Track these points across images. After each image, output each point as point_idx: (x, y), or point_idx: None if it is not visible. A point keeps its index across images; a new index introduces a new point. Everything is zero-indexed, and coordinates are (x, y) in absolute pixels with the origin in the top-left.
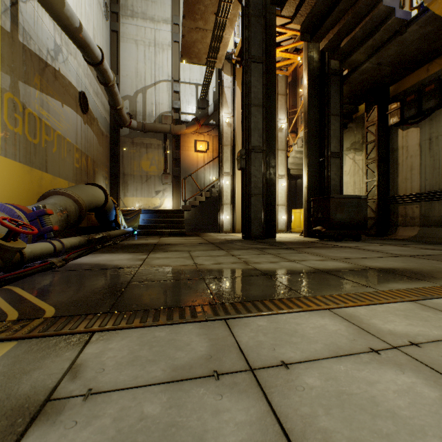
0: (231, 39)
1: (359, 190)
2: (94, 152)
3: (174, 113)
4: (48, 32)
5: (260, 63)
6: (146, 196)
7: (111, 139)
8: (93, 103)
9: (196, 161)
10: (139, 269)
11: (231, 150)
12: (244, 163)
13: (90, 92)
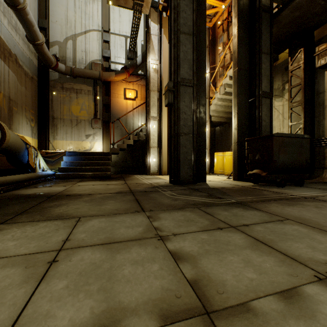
0: None
1: None
2: (11, 89)
3: (104, 62)
4: None
5: None
6: (76, 139)
7: (39, 82)
8: (9, 37)
9: (125, 107)
10: None
11: (157, 95)
12: (173, 97)
13: (3, 22)
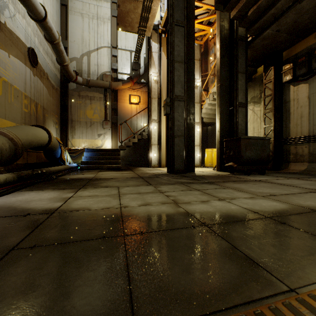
0: (158, 12)
1: (257, 134)
2: (44, 100)
3: (113, 73)
4: None
5: (182, 27)
6: (90, 138)
7: (61, 92)
8: (43, 60)
9: (130, 111)
10: (50, 217)
11: (157, 102)
12: (169, 109)
13: (40, 50)
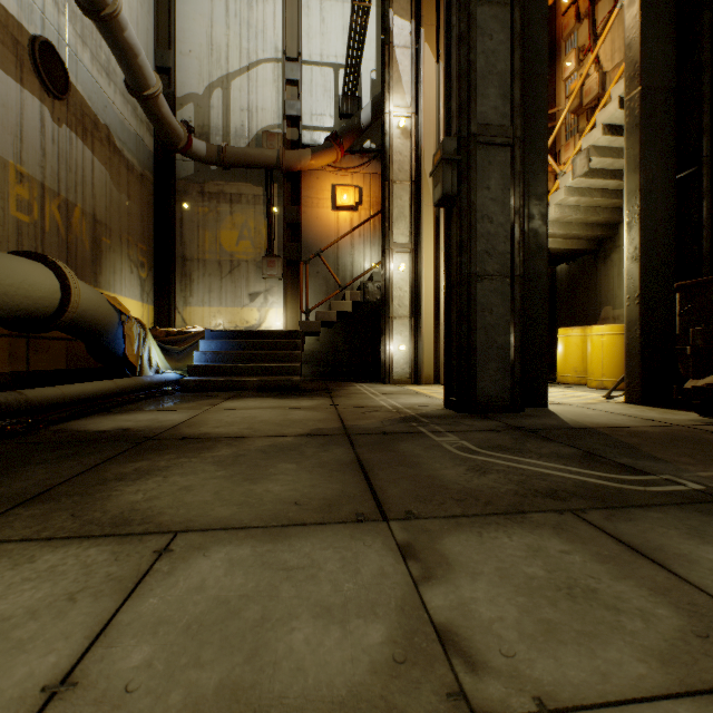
0: None
1: None
2: (99, 200)
3: (288, 128)
4: None
5: None
6: (229, 304)
7: (157, 185)
8: (93, 88)
9: (335, 229)
10: None
11: (410, 191)
12: (456, 179)
13: (82, 58)
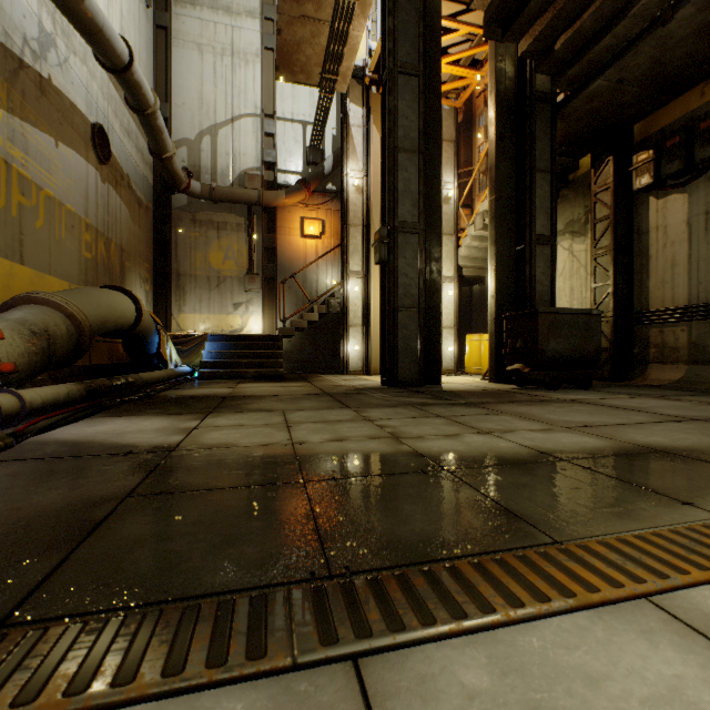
0: (363, 41)
1: (580, 302)
2: (124, 233)
3: (265, 171)
4: (26, 5)
5: (413, 77)
6: (216, 312)
7: (156, 213)
8: (121, 148)
9: (303, 253)
10: (169, 456)
11: (362, 233)
12: (387, 252)
13: (115, 128)
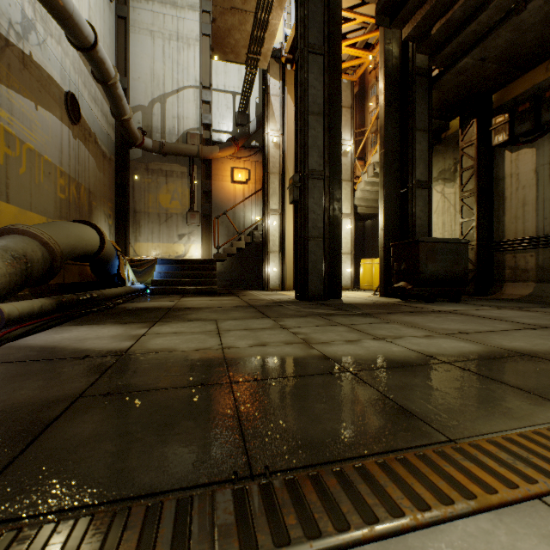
0: (280, 28)
1: (450, 233)
2: (91, 179)
3: (203, 131)
4: None
5: (320, 55)
6: (165, 241)
7: (117, 163)
8: (89, 112)
9: (233, 195)
10: (119, 360)
11: (279, 179)
12: (299, 193)
13: (84, 96)
